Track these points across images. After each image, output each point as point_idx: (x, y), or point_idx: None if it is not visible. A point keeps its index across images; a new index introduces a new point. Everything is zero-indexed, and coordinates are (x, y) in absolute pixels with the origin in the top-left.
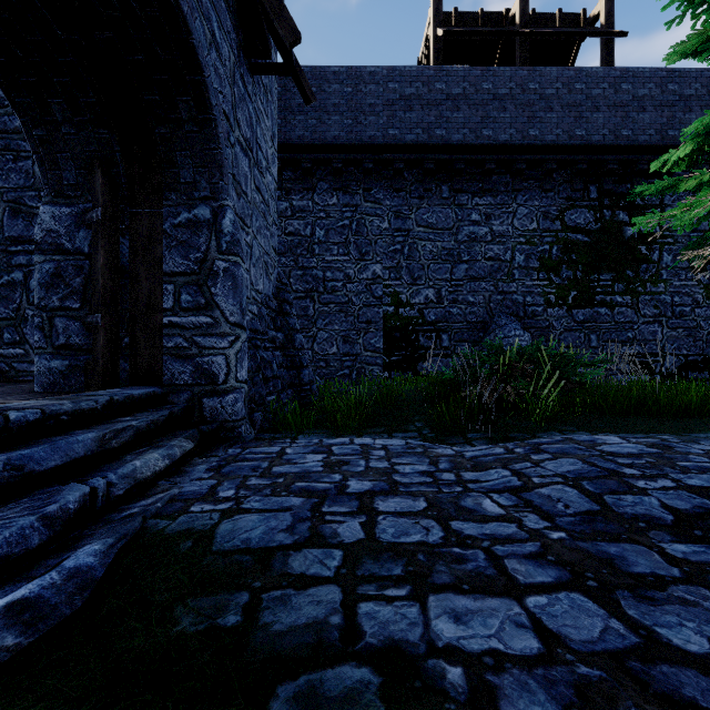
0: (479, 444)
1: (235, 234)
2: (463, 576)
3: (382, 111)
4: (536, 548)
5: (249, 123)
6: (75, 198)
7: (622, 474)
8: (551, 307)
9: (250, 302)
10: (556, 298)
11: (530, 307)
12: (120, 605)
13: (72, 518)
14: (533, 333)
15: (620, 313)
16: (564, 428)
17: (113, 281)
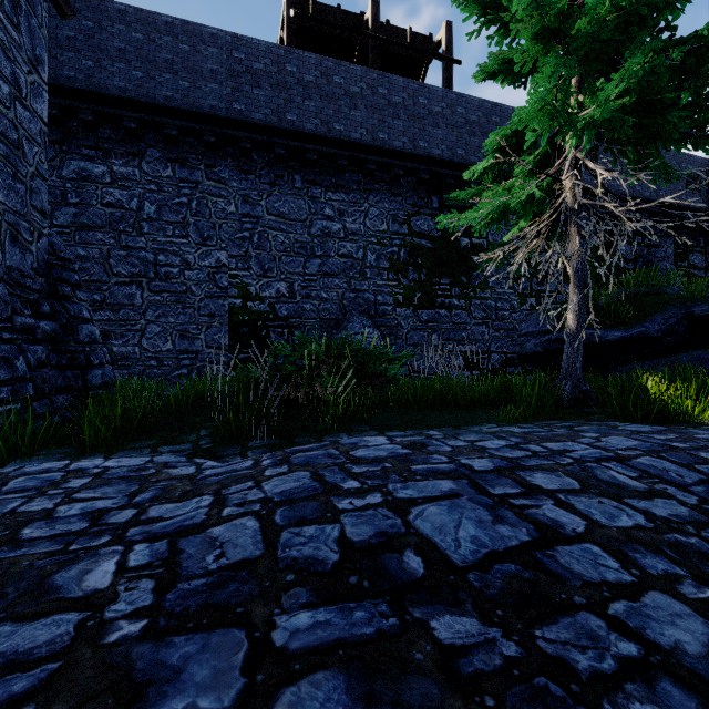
0: (254, 454)
1: None
2: None
3: (225, 80)
4: (34, 682)
5: None
6: None
7: (338, 490)
8: (400, 307)
9: None
10: (404, 299)
11: (381, 306)
12: None
13: None
14: (383, 331)
15: (457, 315)
16: (356, 428)
17: None
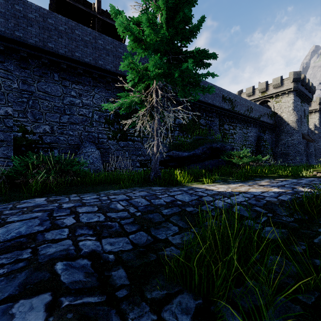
0: None
1: None
2: None
3: (10, 19)
4: None
5: None
6: None
7: None
8: (110, 140)
9: None
10: (112, 136)
11: (101, 139)
12: None
13: None
14: (102, 150)
15: (137, 144)
16: (48, 195)
17: None
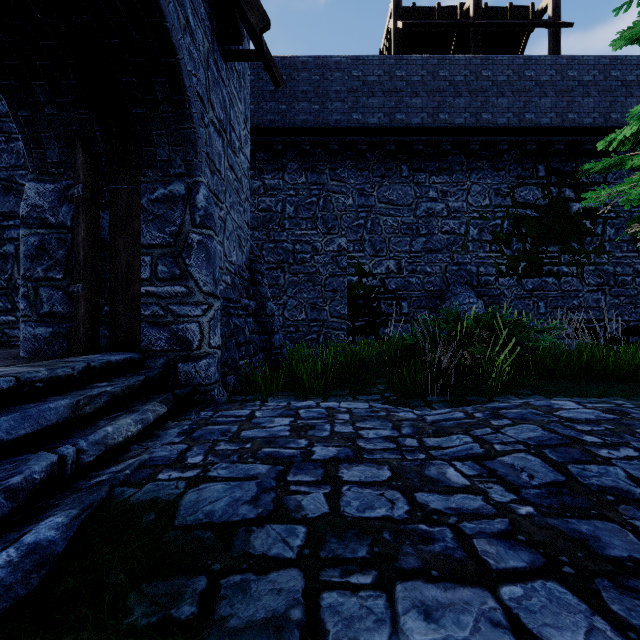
0: (439, 407)
1: (208, 209)
2: (431, 559)
3: (346, 97)
4: (505, 526)
5: (222, 106)
6: (59, 175)
7: (584, 442)
8: (503, 277)
9: (223, 272)
10: (507, 269)
11: (483, 277)
12: (75, 586)
13: (38, 488)
14: (485, 300)
15: (566, 282)
16: (519, 392)
17: (94, 253)
